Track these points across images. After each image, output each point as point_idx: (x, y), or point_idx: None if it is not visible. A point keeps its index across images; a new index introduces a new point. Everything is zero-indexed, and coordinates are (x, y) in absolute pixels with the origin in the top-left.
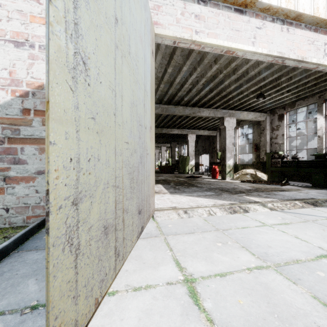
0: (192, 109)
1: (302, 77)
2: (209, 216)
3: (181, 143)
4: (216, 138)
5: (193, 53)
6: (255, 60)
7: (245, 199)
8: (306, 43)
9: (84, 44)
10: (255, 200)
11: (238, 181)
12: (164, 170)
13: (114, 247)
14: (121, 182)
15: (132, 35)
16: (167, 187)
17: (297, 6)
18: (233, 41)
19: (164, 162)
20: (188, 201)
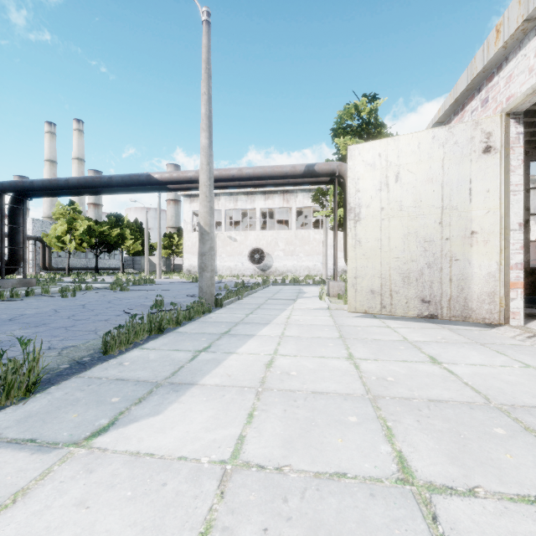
0: None
1: None
2: None
3: None
4: None
5: None
6: None
7: None
8: None
9: (359, 236)
10: None
11: None
12: None
13: (380, 301)
14: (388, 276)
15: (405, 196)
16: None
17: None
18: None
19: None
20: None
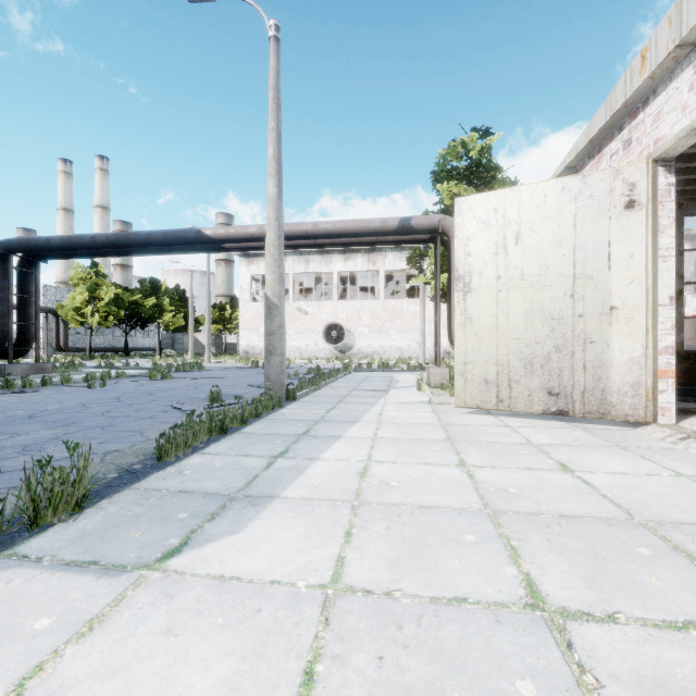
0: None
1: None
2: (695, 453)
3: None
4: None
5: None
6: None
7: None
8: None
9: (469, 312)
10: None
11: None
12: None
13: (496, 394)
14: (506, 362)
15: (528, 262)
16: None
17: None
18: None
19: None
20: None
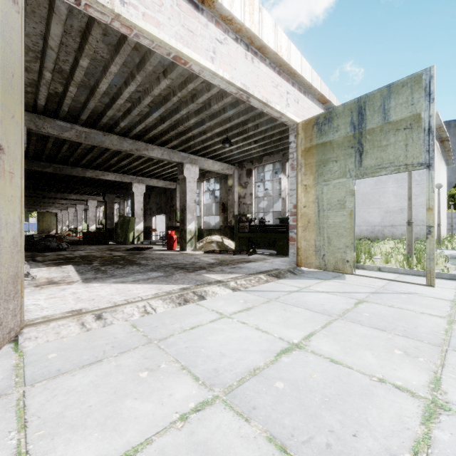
0: (135, 143)
1: (268, 128)
2: (144, 317)
3: (124, 196)
4: (175, 192)
5: (126, 45)
6: (218, 88)
7: (204, 278)
8: (270, 84)
9: None
10: (217, 279)
11: (202, 251)
12: (91, 240)
13: None
14: None
15: None
16: (82, 270)
17: (262, 34)
18: (185, 44)
19: (93, 225)
20: (113, 292)
